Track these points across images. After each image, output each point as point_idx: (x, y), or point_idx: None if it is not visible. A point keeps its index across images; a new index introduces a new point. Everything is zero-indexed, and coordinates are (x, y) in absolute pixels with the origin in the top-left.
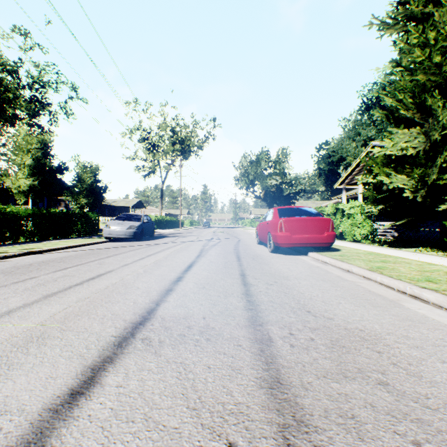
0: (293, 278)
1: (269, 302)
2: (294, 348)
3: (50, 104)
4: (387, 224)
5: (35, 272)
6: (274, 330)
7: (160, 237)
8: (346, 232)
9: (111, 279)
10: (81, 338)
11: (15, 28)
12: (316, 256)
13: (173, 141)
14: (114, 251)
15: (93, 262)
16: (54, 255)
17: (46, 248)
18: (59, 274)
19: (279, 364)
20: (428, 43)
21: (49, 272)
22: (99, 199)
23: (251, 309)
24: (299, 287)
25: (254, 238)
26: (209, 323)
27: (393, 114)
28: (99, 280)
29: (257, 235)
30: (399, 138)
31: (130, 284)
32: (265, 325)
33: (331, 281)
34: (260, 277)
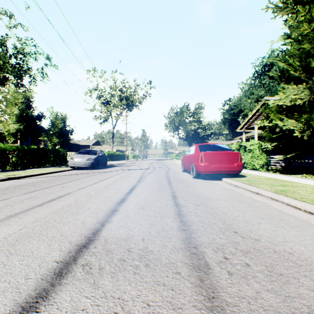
0: (215, 199)
1: (199, 222)
2: (233, 276)
3: (30, 69)
4: (276, 157)
5: (8, 194)
6: (208, 253)
7: (111, 167)
8: (247, 163)
9: (68, 200)
10: (24, 264)
11: (3, 11)
12: (229, 181)
13: (121, 98)
14: (75, 177)
15: (57, 185)
16: (29, 180)
17: (24, 174)
18: (27, 196)
19: (222, 300)
20: (312, 20)
21: (20, 194)
22: (67, 139)
23: (184, 230)
24: (221, 207)
25: (179, 167)
26: (148, 245)
27: (284, 75)
28: (58, 201)
29: (182, 165)
30: (290, 92)
31: (82, 205)
32: (200, 248)
33: (246, 202)
34: (188, 199)
